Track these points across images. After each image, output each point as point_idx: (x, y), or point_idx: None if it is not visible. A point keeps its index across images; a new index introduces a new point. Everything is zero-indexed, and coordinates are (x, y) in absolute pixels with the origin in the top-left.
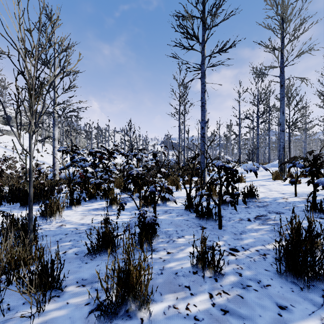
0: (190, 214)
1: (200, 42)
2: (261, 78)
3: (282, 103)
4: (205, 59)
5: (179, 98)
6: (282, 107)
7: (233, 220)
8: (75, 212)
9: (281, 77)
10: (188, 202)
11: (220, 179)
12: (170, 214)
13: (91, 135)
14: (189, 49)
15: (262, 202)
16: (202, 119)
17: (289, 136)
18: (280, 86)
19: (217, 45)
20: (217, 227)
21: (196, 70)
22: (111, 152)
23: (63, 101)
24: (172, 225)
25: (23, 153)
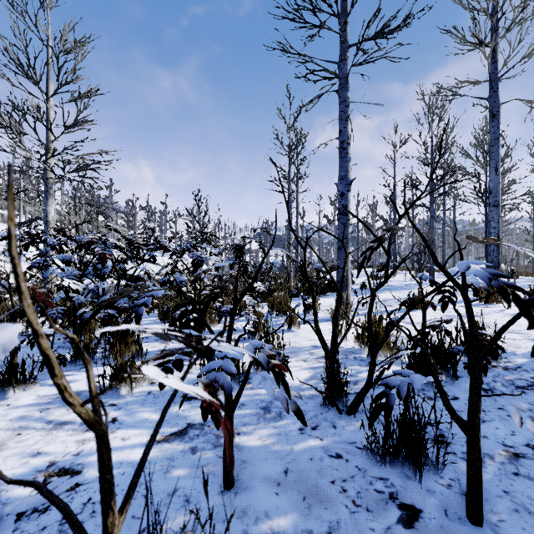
0: (340, 423)
1: (336, 15)
2: (437, 115)
3: (494, 151)
4: (347, 50)
5: (290, 150)
6: (495, 159)
7: (490, 458)
8: (2, 411)
9: (492, 99)
10: (329, 381)
11: (474, 330)
12: (279, 421)
13: (135, 220)
14: (314, 26)
15: (513, 368)
16: (341, 176)
17: (487, 221)
18: (490, 118)
19: (379, 9)
20: (457, 503)
21: (327, 77)
22: (138, 243)
23: (64, 148)
24: (290, 487)
25: (6, 250)
